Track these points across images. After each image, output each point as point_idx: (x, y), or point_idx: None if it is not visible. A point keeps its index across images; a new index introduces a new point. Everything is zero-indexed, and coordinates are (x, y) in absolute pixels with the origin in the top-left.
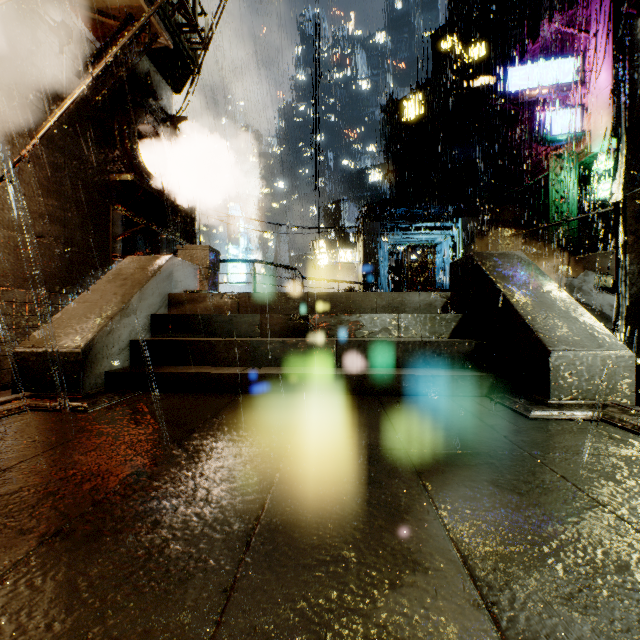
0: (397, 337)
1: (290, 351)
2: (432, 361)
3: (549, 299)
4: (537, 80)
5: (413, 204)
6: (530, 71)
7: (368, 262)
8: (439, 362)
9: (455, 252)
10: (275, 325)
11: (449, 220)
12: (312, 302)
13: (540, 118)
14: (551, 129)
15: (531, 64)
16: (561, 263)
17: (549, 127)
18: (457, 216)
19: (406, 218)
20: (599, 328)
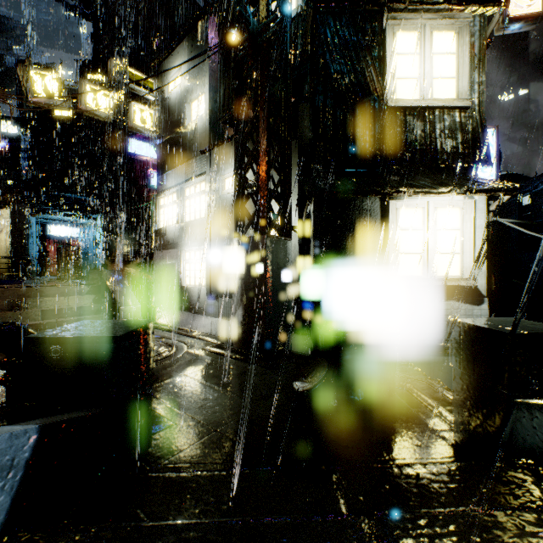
0: (68, 306)
1: (17, 317)
2: (84, 313)
3: (124, 290)
4: (145, 152)
5: (61, 196)
6: (141, 145)
7: (15, 236)
8: (87, 313)
9: (96, 236)
10: (1, 306)
11: (91, 213)
12: (19, 293)
13: (149, 166)
14: (152, 181)
15: (141, 142)
16: (146, 262)
17: (151, 180)
18: (97, 214)
19: (54, 205)
20: (135, 299)
